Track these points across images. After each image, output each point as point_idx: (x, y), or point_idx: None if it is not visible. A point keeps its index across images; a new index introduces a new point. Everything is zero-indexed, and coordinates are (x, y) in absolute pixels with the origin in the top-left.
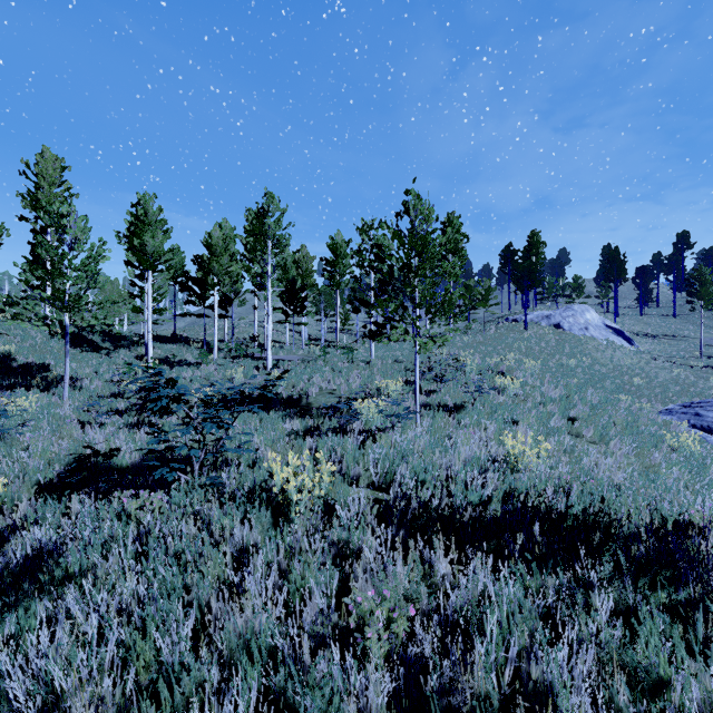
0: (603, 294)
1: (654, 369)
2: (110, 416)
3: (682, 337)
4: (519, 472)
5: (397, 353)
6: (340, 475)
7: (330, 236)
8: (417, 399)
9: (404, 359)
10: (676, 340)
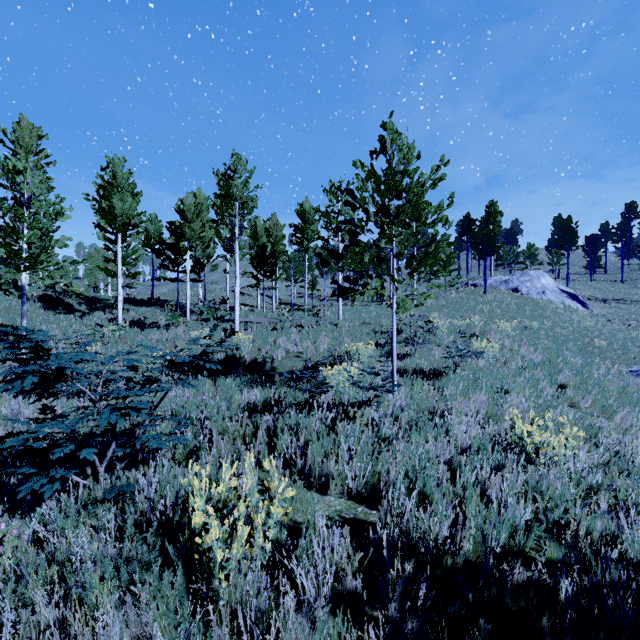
0: (554, 261)
1: (611, 331)
2: None
3: (631, 301)
4: (541, 468)
5: (363, 316)
6: (303, 474)
7: (298, 203)
8: (394, 365)
9: (372, 321)
10: (626, 304)
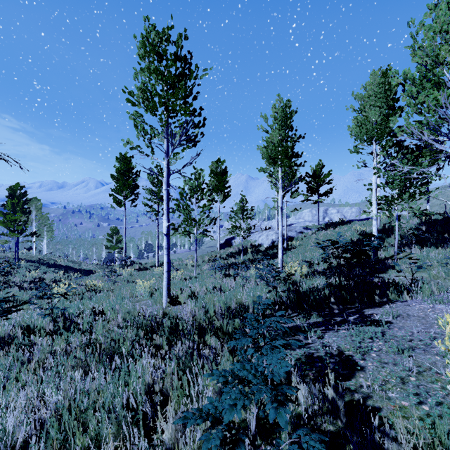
0: None
1: None
2: (128, 282)
3: None
4: None
5: None
6: None
7: None
8: None
9: None
10: None
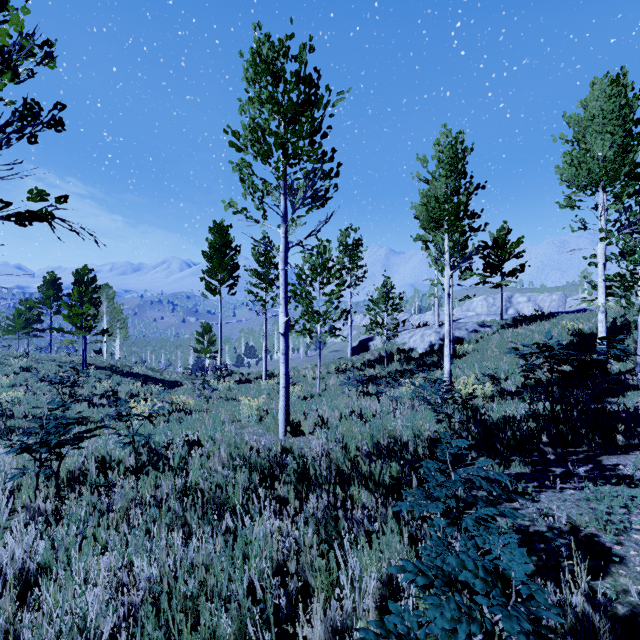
0: None
1: None
2: (226, 400)
3: None
4: None
5: None
6: None
7: None
8: None
9: None
10: None
